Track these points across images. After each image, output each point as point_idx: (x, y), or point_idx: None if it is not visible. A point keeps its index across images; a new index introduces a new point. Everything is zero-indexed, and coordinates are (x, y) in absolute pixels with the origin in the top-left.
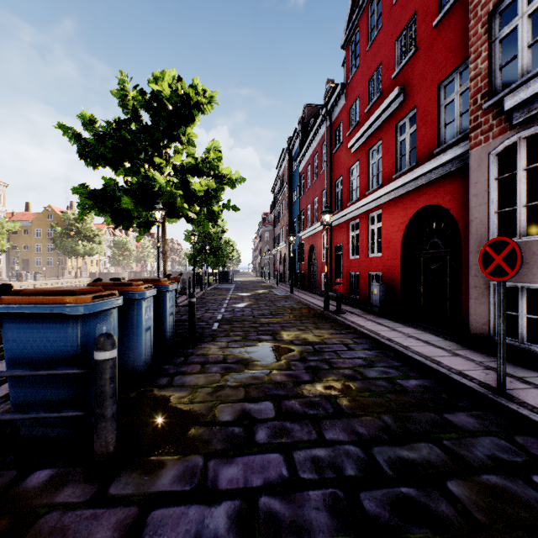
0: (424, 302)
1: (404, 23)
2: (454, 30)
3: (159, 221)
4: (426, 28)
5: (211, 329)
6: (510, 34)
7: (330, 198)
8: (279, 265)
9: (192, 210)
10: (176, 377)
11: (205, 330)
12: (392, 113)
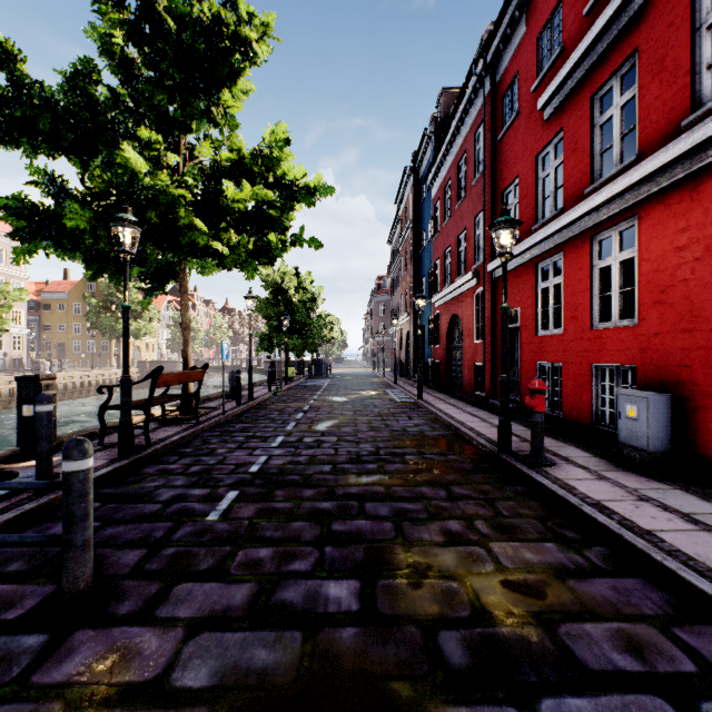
0: None
1: None
2: None
3: (125, 250)
4: None
5: (196, 526)
6: None
7: None
8: (399, 350)
9: (223, 241)
10: None
11: (177, 531)
12: None
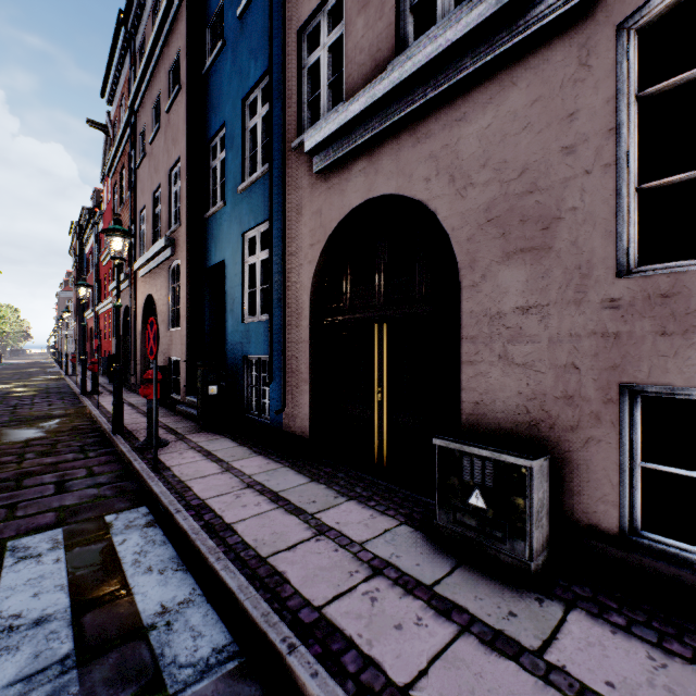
0: None
1: None
2: None
3: None
4: None
5: None
6: None
7: (98, 292)
8: None
9: None
10: None
11: None
12: None
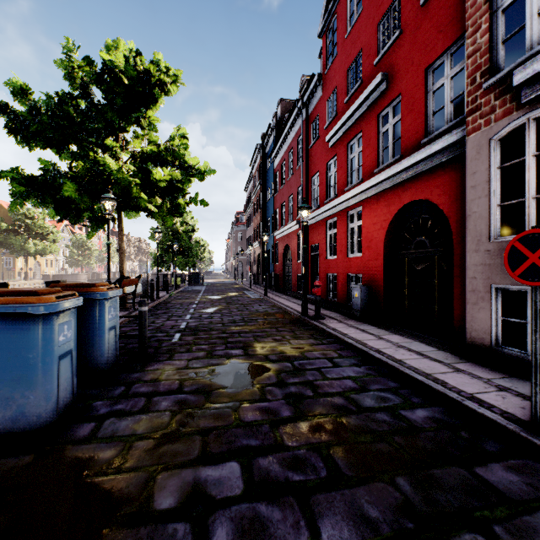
0: (409, 305)
1: (387, 4)
2: (444, 7)
3: (109, 213)
4: (412, 7)
5: (170, 343)
6: (507, 11)
7: (306, 196)
8: (253, 266)
9: (152, 203)
10: (107, 420)
11: (162, 344)
12: (373, 103)
